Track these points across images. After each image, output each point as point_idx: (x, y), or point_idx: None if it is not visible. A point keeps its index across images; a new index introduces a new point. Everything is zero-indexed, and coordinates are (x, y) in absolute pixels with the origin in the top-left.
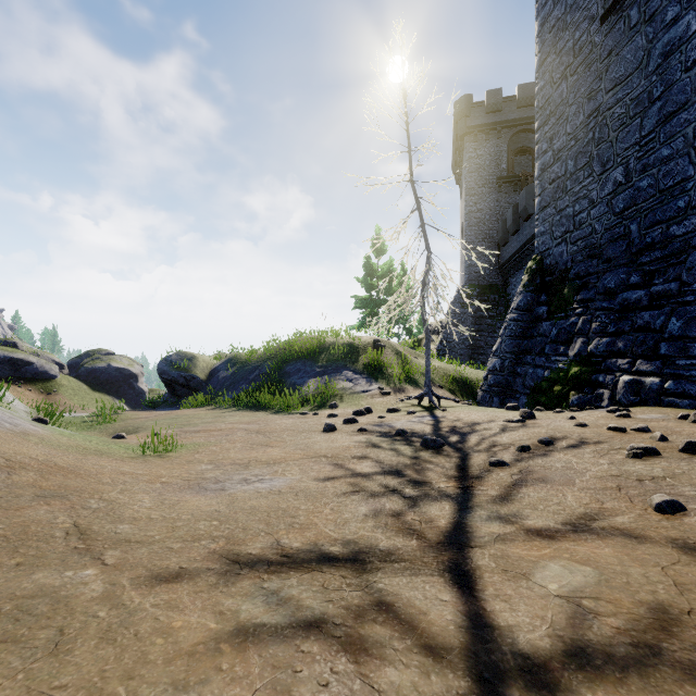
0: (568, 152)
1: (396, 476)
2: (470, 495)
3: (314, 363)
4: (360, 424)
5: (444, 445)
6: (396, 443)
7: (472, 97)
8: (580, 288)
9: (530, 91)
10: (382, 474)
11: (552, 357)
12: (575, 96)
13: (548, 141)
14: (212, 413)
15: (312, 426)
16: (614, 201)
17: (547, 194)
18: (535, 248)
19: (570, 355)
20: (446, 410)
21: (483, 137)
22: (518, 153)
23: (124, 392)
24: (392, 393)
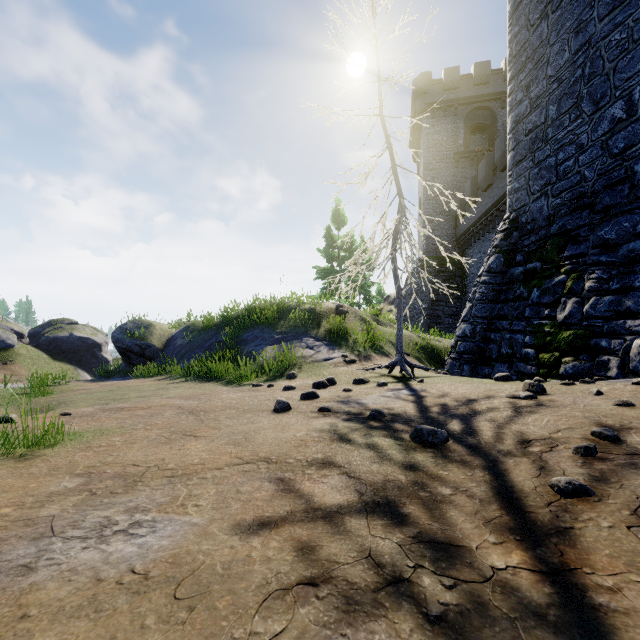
0: (549, 97)
1: (390, 522)
2: (594, 615)
3: (273, 330)
4: (321, 400)
5: (447, 439)
6: (373, 433)
7: (430, 75)
8: (566, 244)
9: (485, 70)
10: (361, 513)
11: (535, 320)
12: (559, 33)
13: (524, 90)
14: (157, 384)
15: (262, 403)
16: (612, 141)
17: (523, 146)
18: (508, 206)
19: (559, 317)
20: (423, 381)
21: (440, 114)
22: (472, 132)
23: (87, 361)
24: (357, 361)
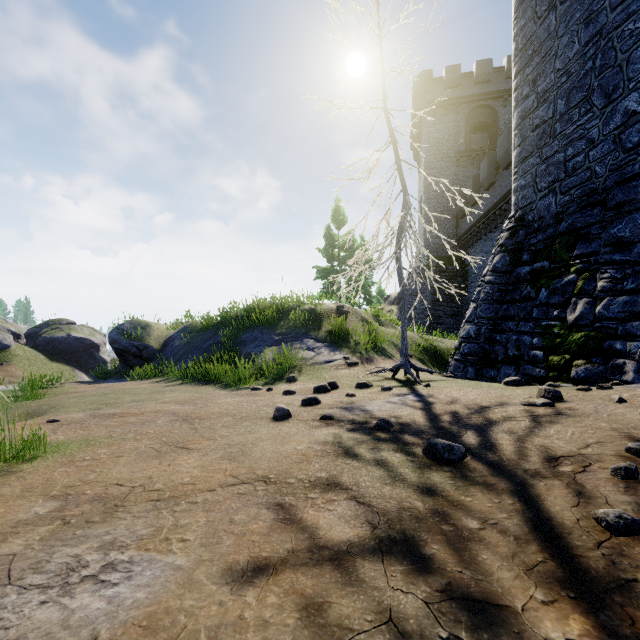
0: (557, 91)
1: (411, 568)
2: None
3: (272, 331)
4: (323, 407)
5: (465, 455)
6: (381, 446)
7: (431, 73)
8: (576, 242)
9: (487, 67)
10: (375, 555)
11: (543, 321)
12: (568, 24)
13: (530, 84)
14: (153, 387)
15: (260, 409)
16: (625, 135)
17: (529, 142)
18: (513, 204)
19: (569, 318)
20: (430, 385)
21: (441, 112)
22: (473, 131)
23: (85, 361)
24: (359, 363)
